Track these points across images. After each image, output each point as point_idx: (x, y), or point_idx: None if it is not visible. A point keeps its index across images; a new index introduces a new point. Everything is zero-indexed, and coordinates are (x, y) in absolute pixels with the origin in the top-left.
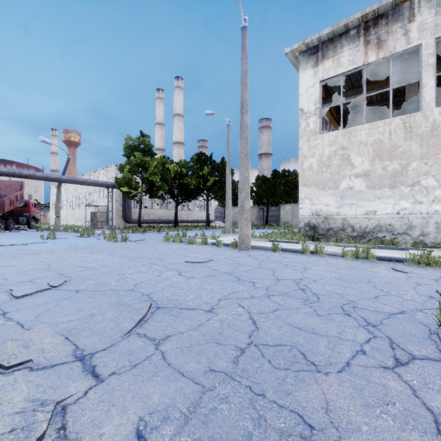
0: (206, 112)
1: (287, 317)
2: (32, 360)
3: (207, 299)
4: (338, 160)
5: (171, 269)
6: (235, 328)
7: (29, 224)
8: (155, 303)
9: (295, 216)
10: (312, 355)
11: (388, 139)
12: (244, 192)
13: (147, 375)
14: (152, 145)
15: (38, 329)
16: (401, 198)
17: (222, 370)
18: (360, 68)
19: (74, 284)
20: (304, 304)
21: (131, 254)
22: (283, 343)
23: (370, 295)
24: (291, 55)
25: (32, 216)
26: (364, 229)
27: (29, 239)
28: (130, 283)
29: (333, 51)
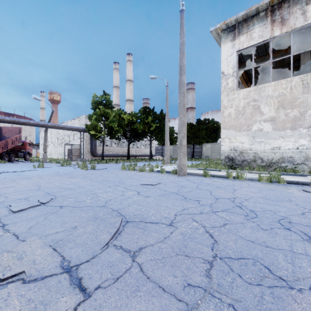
0: (150, 77)
1: (237, 231)
2: (24, 271)
3: (165, 214)
4: (251, 109)
5: (131, 189)
6: (196, 241)
7: (25, 158)
8: (124, 217)
9: (213, 152)
10: (276, 269)
11: (290, 93)
12: (182, 133)
13: (130, 290)
14: (112, 101)
15: (30, 241)
16: (300, 137)
17: (199, 285)
18: (267, 40)
19: (58, 201)
20: (246, 220)
21: (99, 178)
22: (244, 256)
23: (297, 212)
24: (214, 32)
25: (27, 151)
26: (271, 160)
27: (25, 168)
28: (101, 201)
29: (247, 28)
